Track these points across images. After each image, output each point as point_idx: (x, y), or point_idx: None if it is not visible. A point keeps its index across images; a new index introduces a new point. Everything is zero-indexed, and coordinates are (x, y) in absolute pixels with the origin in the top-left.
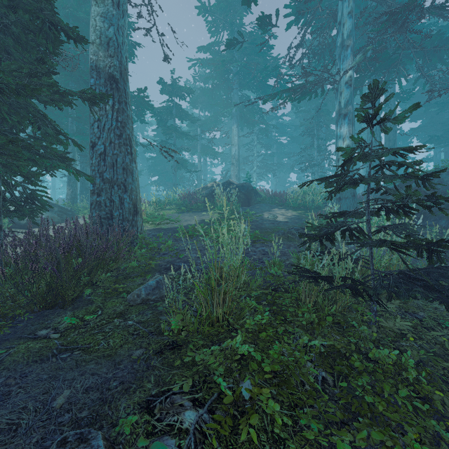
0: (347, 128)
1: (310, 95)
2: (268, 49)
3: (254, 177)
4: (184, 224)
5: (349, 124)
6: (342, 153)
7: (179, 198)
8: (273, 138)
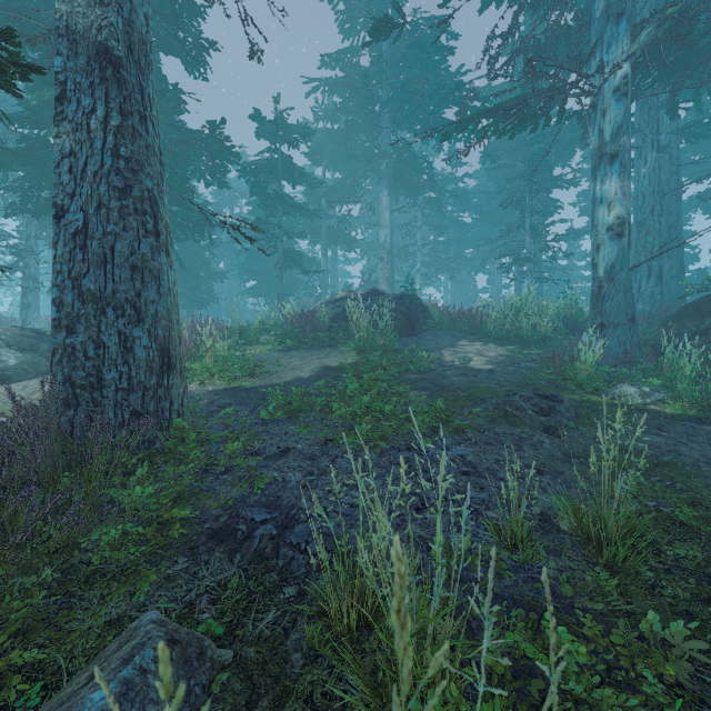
0: (618, 181)
1: (535, 121)
2: (444, 55)
3: (417, 280)
4: (288, 379)
5: (623, 174)
6: (607, 233)
7: (285, 321)
8: (449, 215)
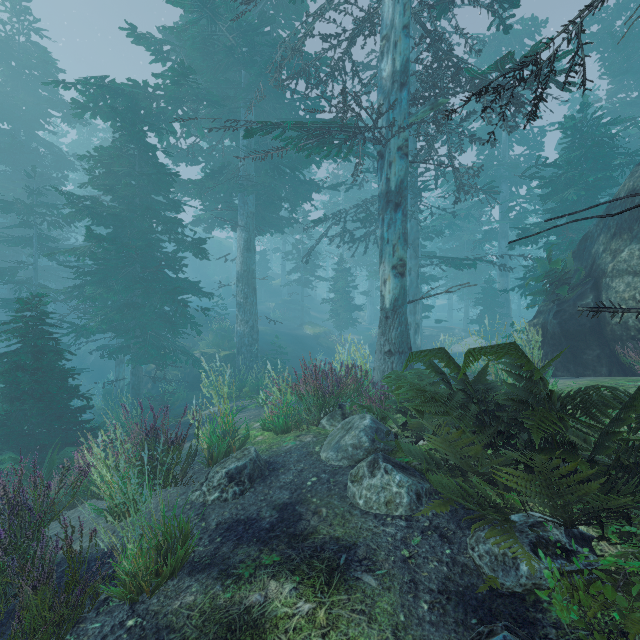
0: None
1: None
2: None
3: None
4: None
5: None
6: None
7: None
8: None
